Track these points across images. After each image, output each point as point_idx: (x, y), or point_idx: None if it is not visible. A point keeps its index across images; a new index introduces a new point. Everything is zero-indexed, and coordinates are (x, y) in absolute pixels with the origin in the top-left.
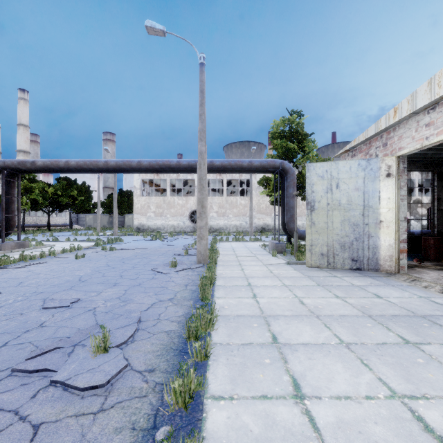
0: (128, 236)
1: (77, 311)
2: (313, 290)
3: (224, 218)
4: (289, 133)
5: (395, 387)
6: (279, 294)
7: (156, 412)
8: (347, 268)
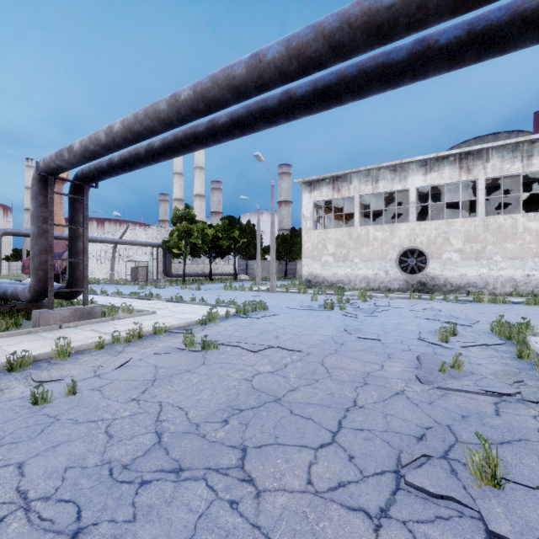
0: (290, 294)
1: None
2: None
3: (479, 263)
4: None
5: None
6: None
7: None
8: None
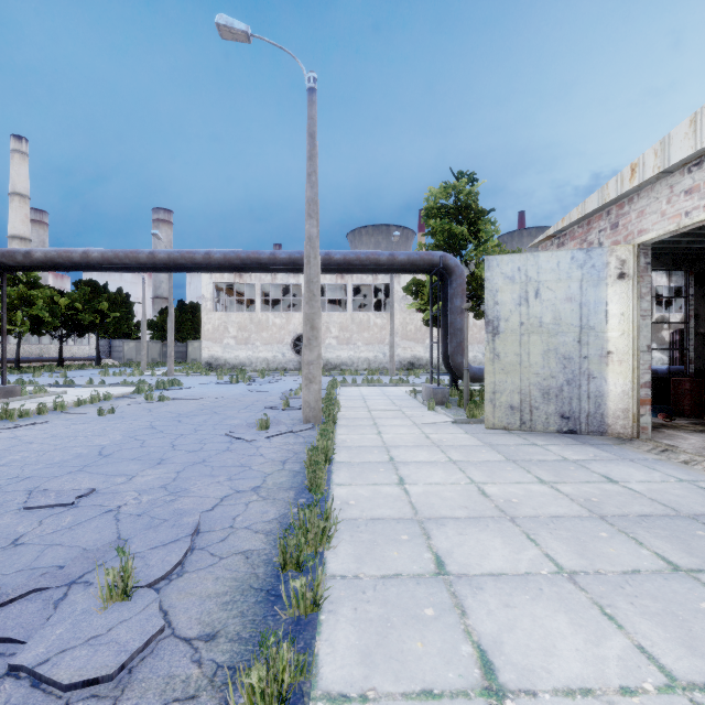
0: (192, 376)
1: (85, 512)
2: (501, 469)
3: (349, 347)
4: (455, 208)
5: (672, 665)
6: (443, 477)
7: None
8: (554, 431)
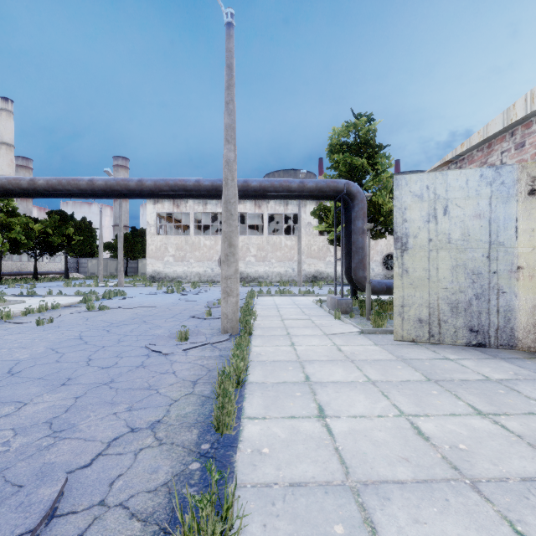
0: (137, 287)
1: None
2: (426, 393)
3: (265, 263)
4: (355, 144)
5: None
6: (366, 406)
7: None
8: (462, 344)
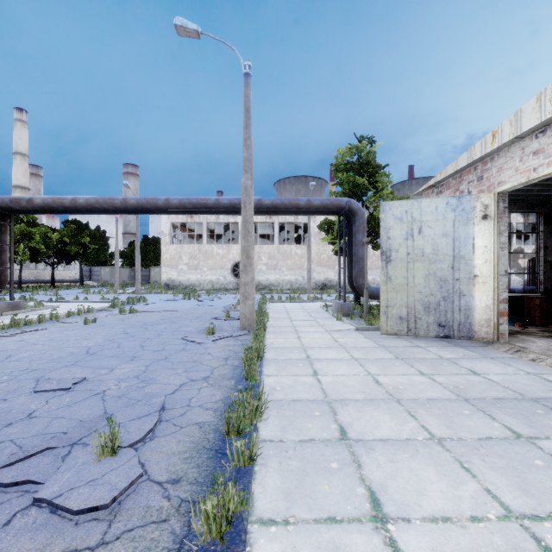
0: (154, 294)
1: (80, 395)
2: (391, 364)
3: (275, 272)
4: (358, 164)
5: (510, 502)
6: (347, 370)
7: (180, 546)
8: (433, 336)
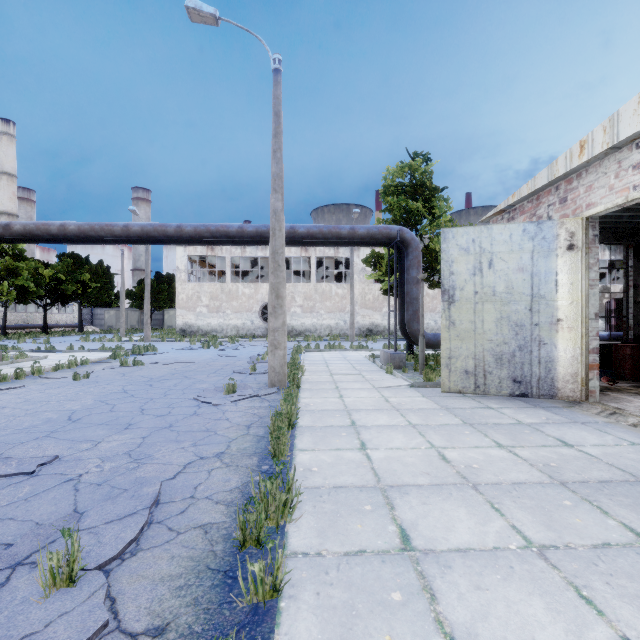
0: (167, 342)
1: (45, 482)
2: (459, 433)
3: (312, 315)
4: (411, 186)
5: None
6: (403, 442)
7: None
8: (506, 394)
